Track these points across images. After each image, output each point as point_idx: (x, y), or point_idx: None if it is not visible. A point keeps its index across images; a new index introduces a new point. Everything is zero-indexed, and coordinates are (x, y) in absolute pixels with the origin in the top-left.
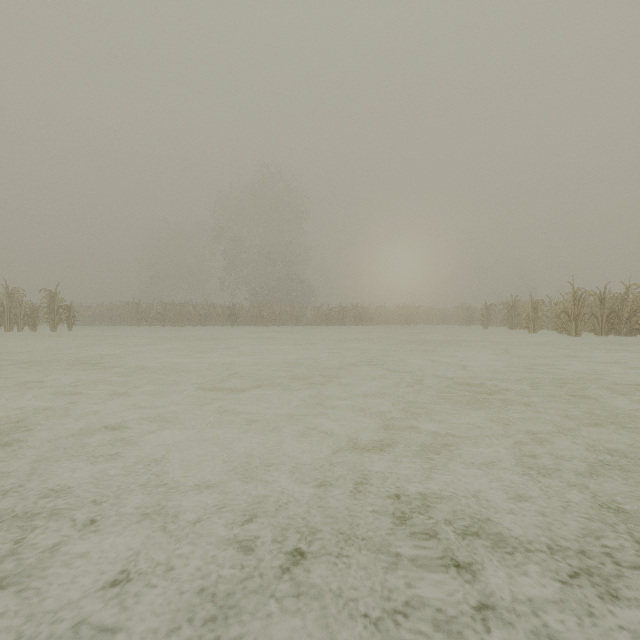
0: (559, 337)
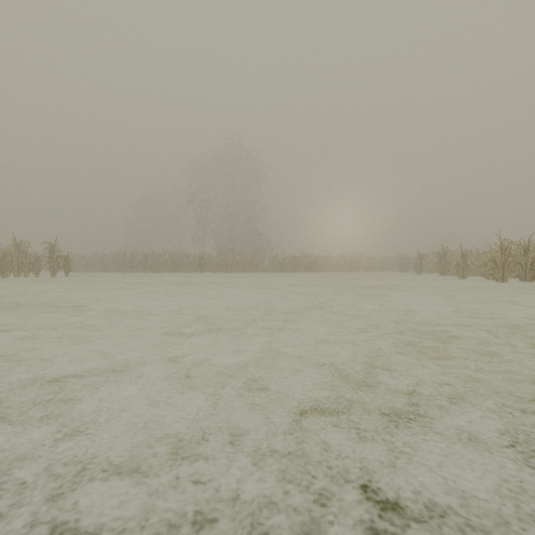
0: (486, 282)
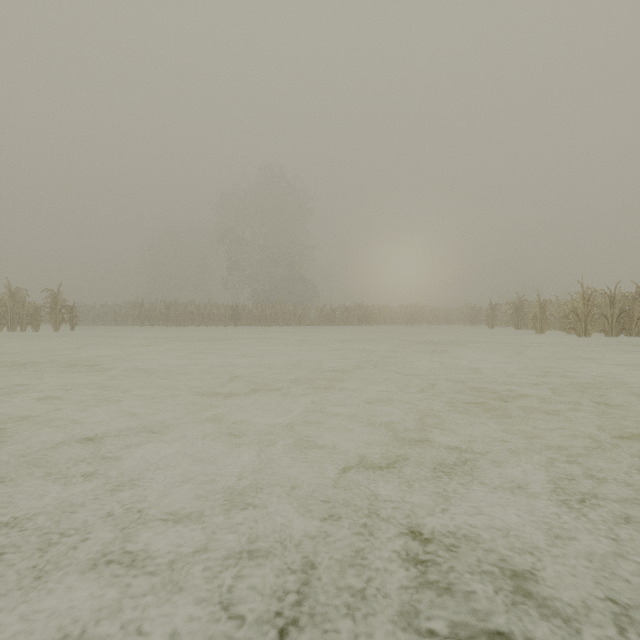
0: (567, 337)
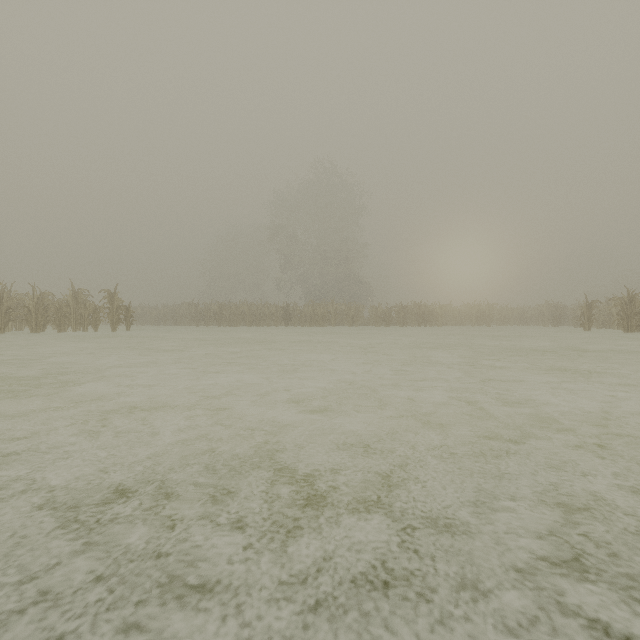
0: None
